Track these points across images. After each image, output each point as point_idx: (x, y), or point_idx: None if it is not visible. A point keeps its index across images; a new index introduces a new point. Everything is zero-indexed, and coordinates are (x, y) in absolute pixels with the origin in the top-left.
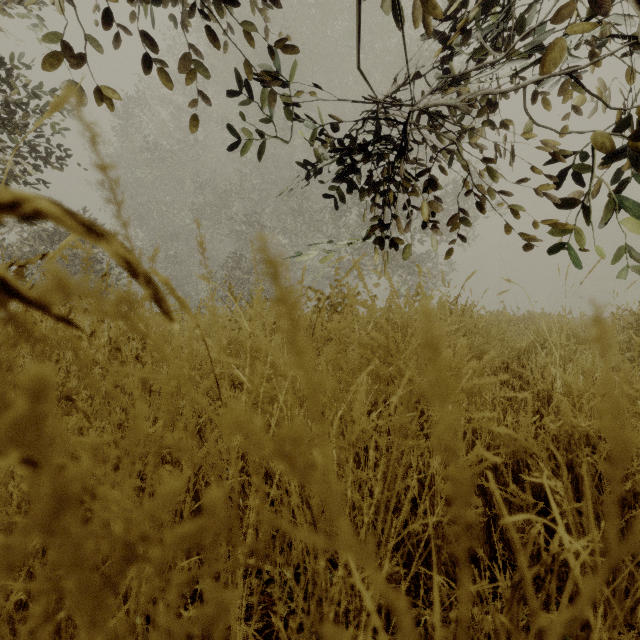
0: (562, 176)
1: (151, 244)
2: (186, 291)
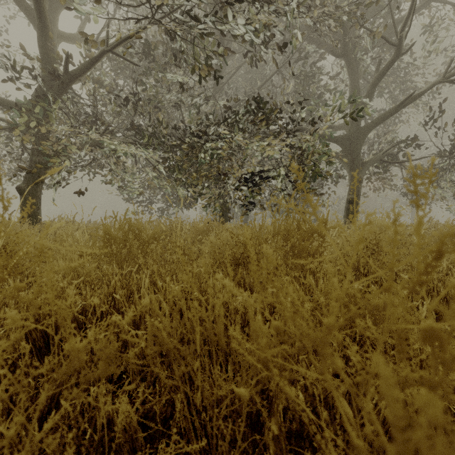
0: None
1: None
2: None
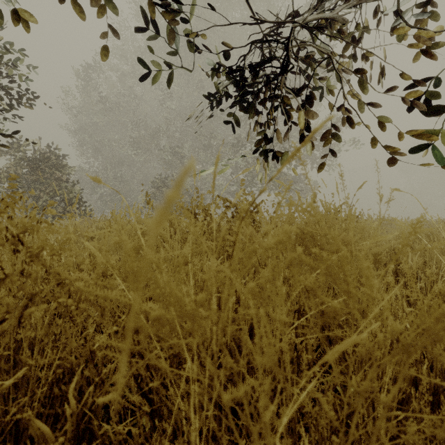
0: (428, 104)
1: (104, 169)
2: (129, 202)
